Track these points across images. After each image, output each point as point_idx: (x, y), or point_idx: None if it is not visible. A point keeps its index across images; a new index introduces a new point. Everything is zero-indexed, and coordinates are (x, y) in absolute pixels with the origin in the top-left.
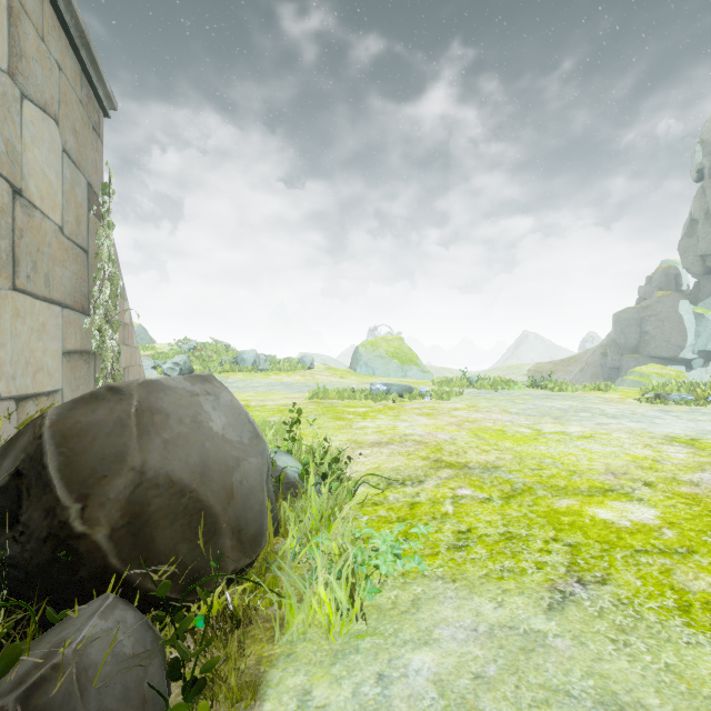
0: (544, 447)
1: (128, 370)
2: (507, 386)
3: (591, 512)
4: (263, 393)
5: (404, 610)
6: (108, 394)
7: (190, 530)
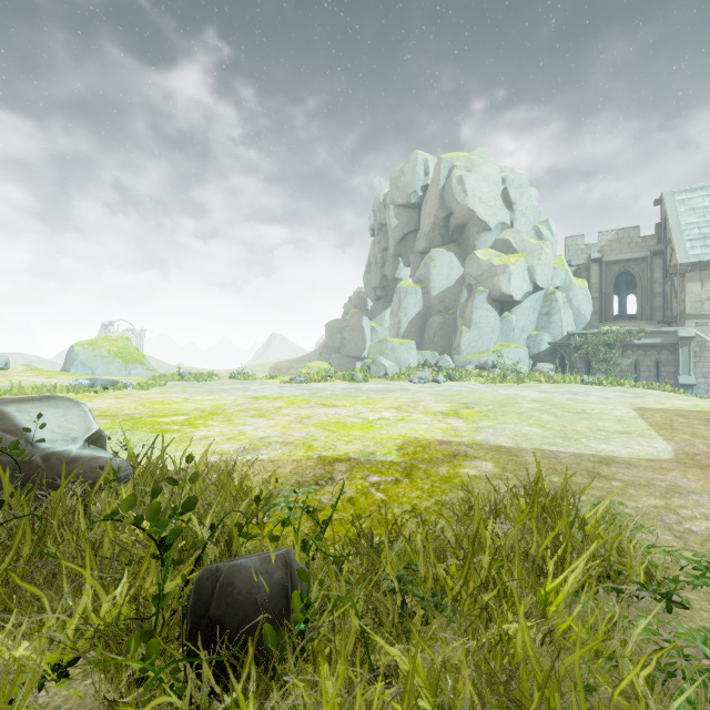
0: (177, 405)
1: None
2: (210, 378)
3: (159, 420)
4: None
5: None
6: None
7: None
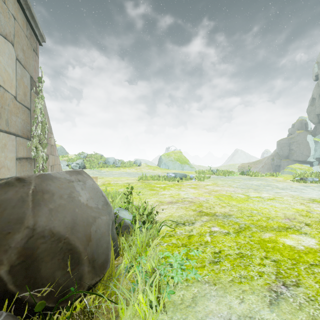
0: (252, 204)
1: (53, 167)
2: (230, 174)
3: (282, 241)
4: (117, 177)
5: (188, 305)
6: (16, 182)
7: (63, 262)
